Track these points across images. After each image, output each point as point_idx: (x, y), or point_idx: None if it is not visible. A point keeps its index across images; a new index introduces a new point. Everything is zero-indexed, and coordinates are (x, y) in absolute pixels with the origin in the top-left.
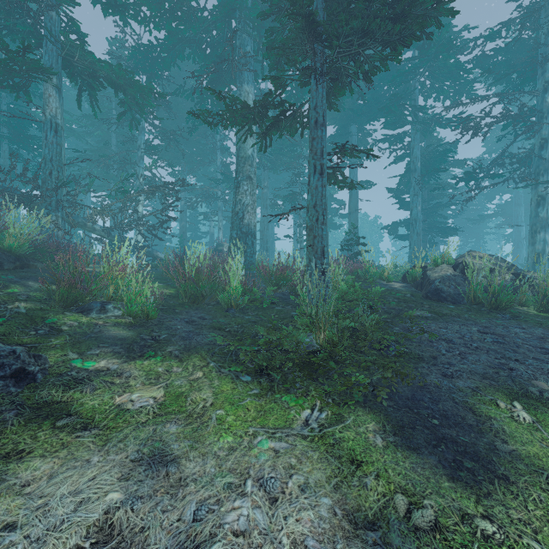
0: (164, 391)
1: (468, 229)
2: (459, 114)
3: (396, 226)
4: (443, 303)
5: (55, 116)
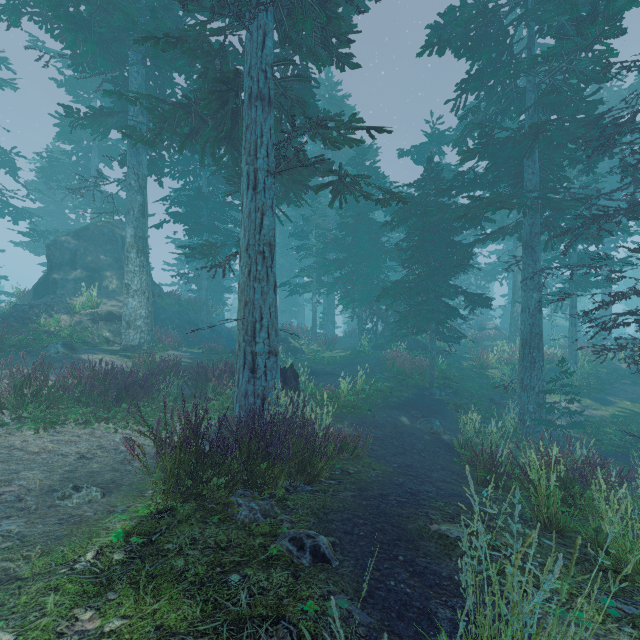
0: None
1: None
2: None
3: None
4: None
5: None
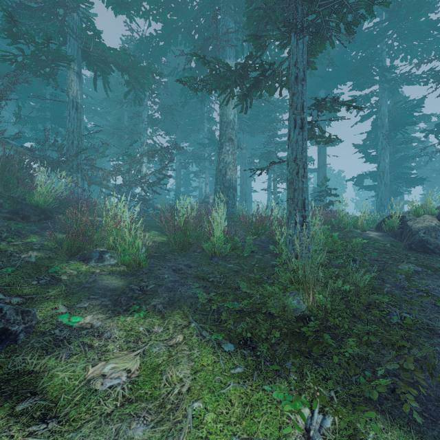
0: (140, 361)
1: (432, 179)
2: (429, 70)
3: (362, 178)
4: (431, 255)
5: (76, 96)
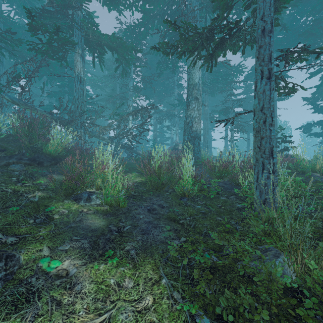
0: None
1: None
2: None
3: (310, 126)
4: None
5: (80, 72)
